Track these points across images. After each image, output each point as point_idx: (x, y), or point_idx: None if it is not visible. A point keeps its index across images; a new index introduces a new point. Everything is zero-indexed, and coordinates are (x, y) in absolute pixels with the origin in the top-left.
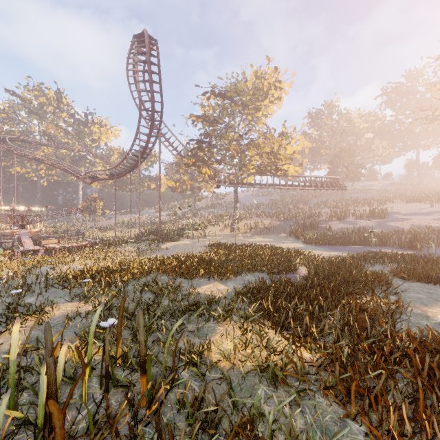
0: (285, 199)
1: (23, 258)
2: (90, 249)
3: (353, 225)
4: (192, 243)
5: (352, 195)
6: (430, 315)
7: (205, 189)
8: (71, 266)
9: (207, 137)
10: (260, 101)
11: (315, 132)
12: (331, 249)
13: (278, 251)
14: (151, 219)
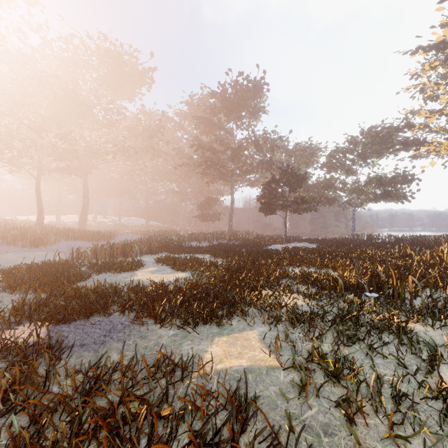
0: None
1: None
2: None
3: None
4: None
5: None
6: (167, 281)
7: None
8: None
9: None
10: None
11: None
12: None
13: None
14: None
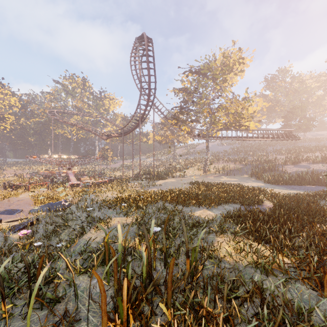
0: (245, 148)
1: (71, 189)
2: (110, 184)
3: (306, 169)
4: (176, 181)
5: (304, 143)
6: None
7: (183, 141)
8: (105, 195)
9: (186, 104)
10: (226, 74)
11: (273, 95)
12: (288, 188)
13: (245, 188)
14: (144, 163)
